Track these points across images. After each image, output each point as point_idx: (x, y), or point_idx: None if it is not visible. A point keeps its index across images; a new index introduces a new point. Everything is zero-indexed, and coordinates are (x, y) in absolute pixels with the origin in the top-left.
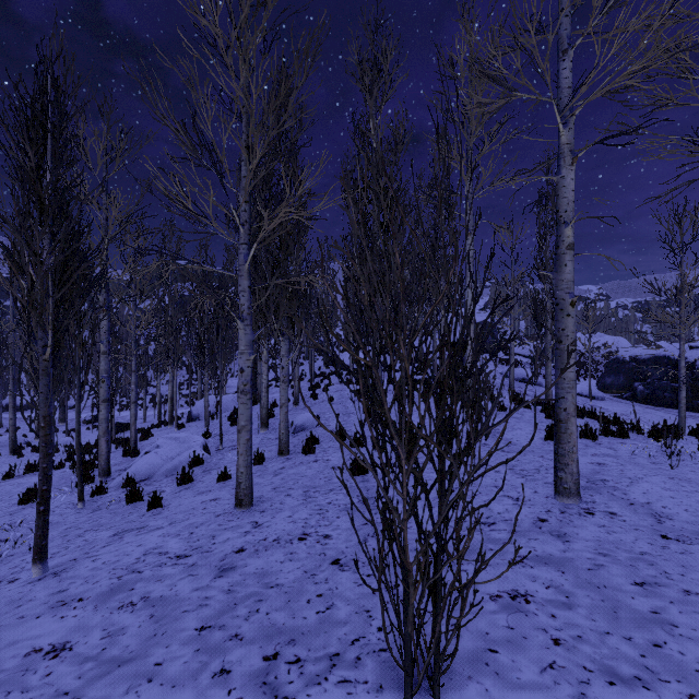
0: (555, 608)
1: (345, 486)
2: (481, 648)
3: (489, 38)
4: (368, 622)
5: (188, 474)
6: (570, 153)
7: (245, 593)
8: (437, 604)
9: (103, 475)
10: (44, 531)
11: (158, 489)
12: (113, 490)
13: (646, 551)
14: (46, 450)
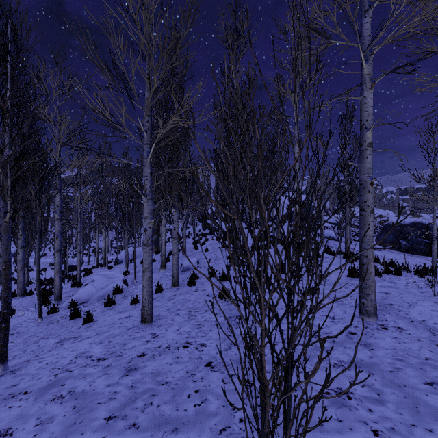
0: (370, 404)
1: (215, 315)
2: (318, 437)
3: (315, 1)
4: (232, 413)
5: (112, 299)
6: (370, 80)
7: (143, 389)
8: (287, 411)
9: (57, 299)
10: (4, 341)
11: (92, 309)
12: (62, 310)
13: (429, 356)
14: (6, 285)
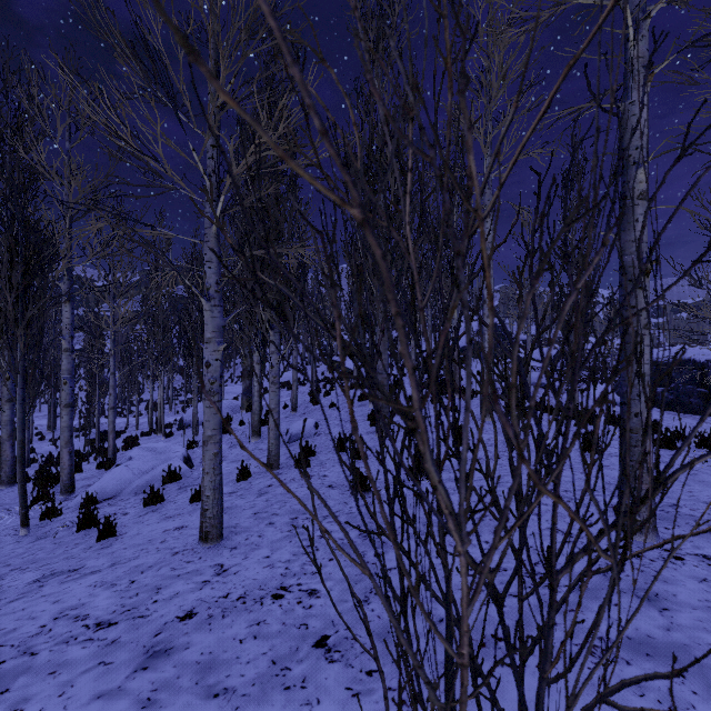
0: None
1: (318, 568)
2: None
3: None
4: None
5: (157, 493)
6: (643, 69)
7: (171, 708)
8: None
9: (65, 492)
10: None
11: (121, 511)
12: (69, 512)
13: None
14: None
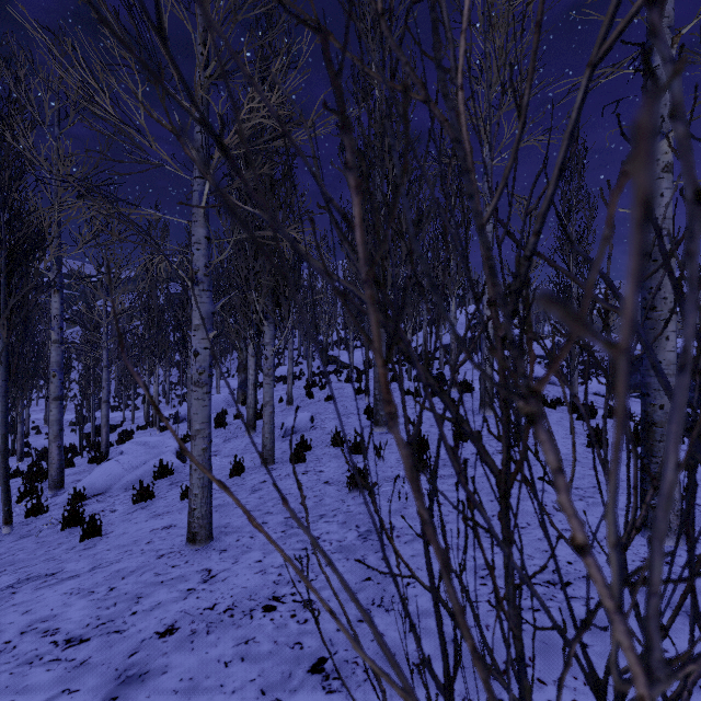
0: None
1: (315, 616)
2: None
3: None
4: None
5: (147, 489)
6: (669, 30)
7: None
8: None
9: (53, 488)
10: None
11: (110, 508)
12: (56, 509)
13: None
14: None
